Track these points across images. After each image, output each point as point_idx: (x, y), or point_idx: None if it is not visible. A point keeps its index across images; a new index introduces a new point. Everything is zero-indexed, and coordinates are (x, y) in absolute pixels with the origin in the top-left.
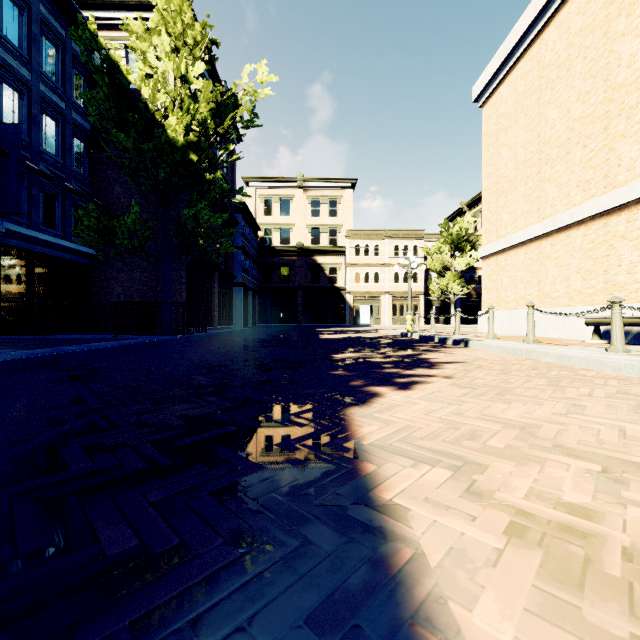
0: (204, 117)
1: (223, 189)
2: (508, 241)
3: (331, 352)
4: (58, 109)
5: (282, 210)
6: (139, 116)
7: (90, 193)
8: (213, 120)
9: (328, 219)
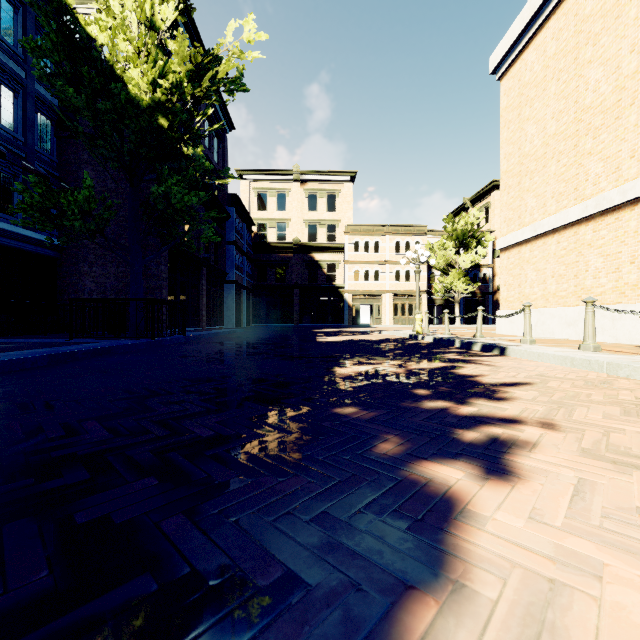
0: (179, 78)
1: (205, 169)
2: (535, 229)
3: (332, 363)
4: (16, 78)
5: (278, 204)
6: (96, 71)
7: (58, 177)
8: (190, 83)
9: (326, 214)
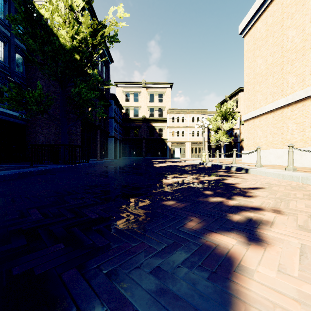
0: (85, 35)
1: (98, 81)
2: (261, 110)
3: (161, 177)
4: (5, 36)
5: (134, 99)
6: (44, 31)
7: (26, 85)
8: (91, 38)
9: (158, 103)
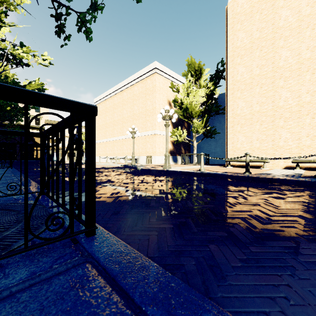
0: None
1: None
2: (101, 141)
3: None
4: None
5: None
6: None
7: None
8: None
9: (35, 113)
